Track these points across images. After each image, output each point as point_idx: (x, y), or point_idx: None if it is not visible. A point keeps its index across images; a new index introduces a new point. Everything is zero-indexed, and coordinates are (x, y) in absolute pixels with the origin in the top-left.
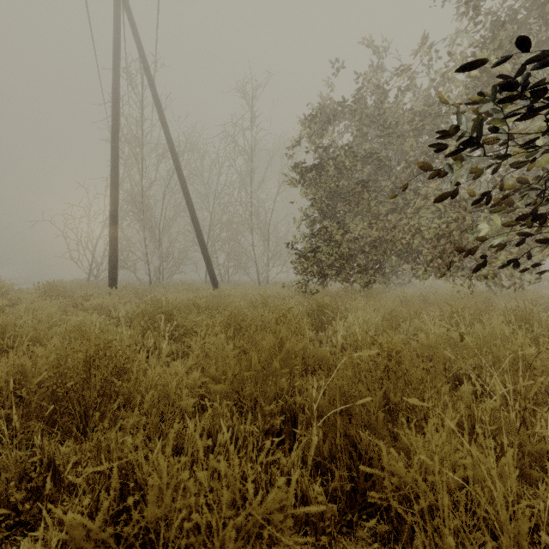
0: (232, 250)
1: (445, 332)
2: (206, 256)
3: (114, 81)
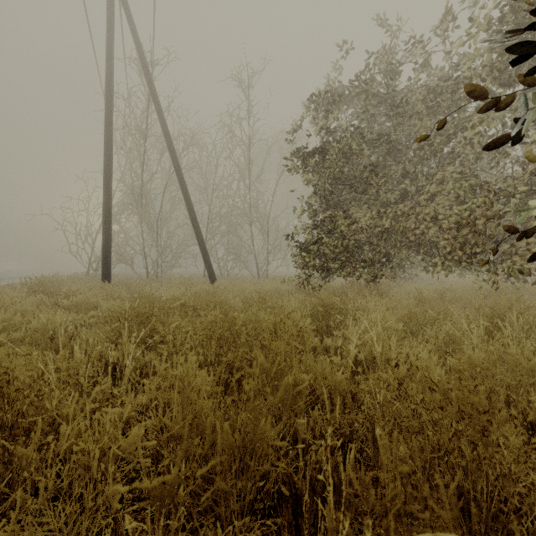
0: (230, 244)
1: (502, 348)
2: (203, 250)
3: (107, 67)
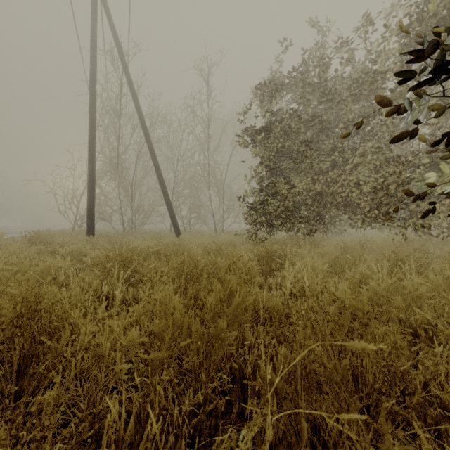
0: (192, 204)
1: (397, 281)
2: (170, 209)
3: (91, 59)
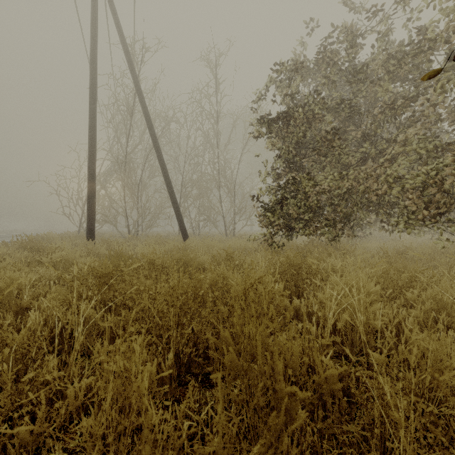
0: (201, 206)
1: None
2: (177, 211)
3: (92, 48)
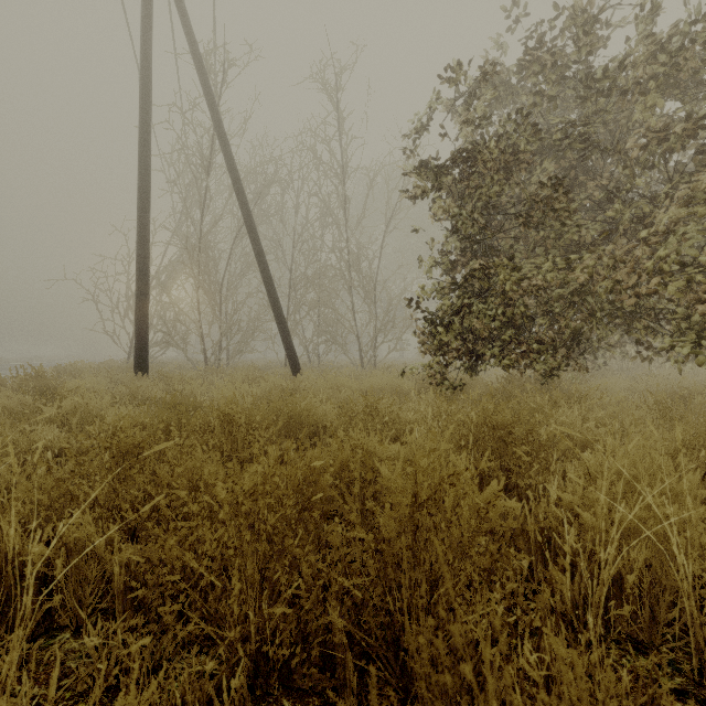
0: (322, 319)
1: None
2: (282, 326)
3: (142, 60)
